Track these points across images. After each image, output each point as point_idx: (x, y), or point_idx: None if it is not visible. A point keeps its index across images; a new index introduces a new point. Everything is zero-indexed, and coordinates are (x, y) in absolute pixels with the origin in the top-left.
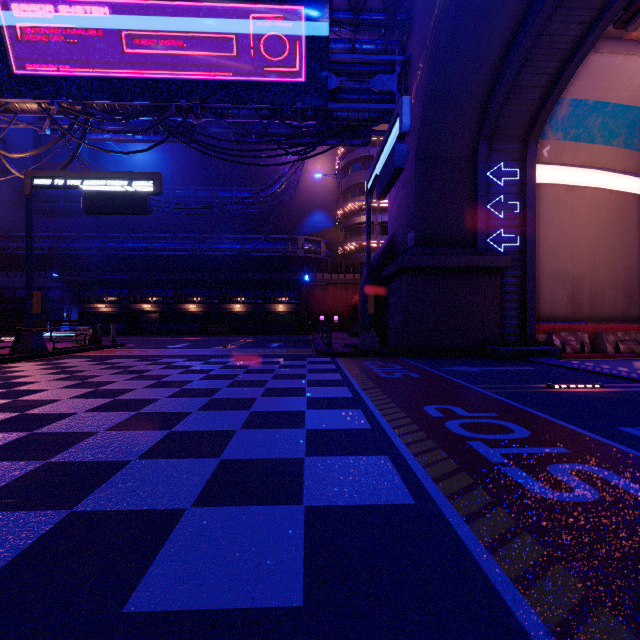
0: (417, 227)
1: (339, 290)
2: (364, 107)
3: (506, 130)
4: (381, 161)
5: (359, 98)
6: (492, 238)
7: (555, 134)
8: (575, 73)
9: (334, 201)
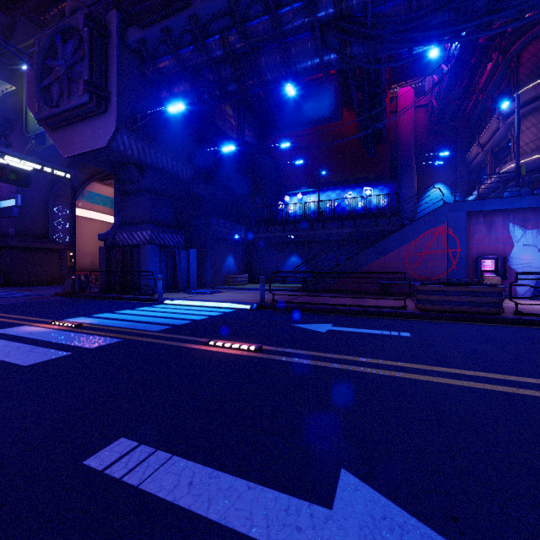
0: (17, 227)
1: None
2: None
3: (62, 194)
4: (1, 204)
5: None
6: (56, 236)
7: (84, 199)
8: (88, 185)
9: None
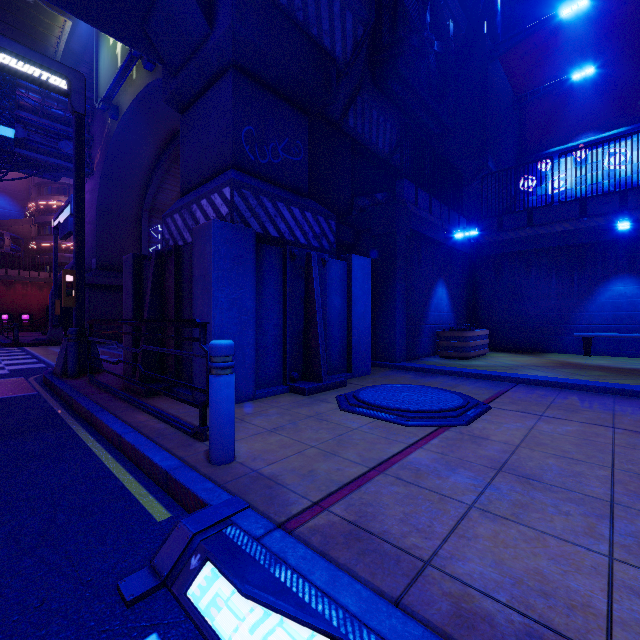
0: (98, 257)
1: (31, 288)
2: (52, 161)
3: (161, 207)
4: (63, 216)
5: (48, 150)
6: None
7: None
8: None
9: (24, 188)
